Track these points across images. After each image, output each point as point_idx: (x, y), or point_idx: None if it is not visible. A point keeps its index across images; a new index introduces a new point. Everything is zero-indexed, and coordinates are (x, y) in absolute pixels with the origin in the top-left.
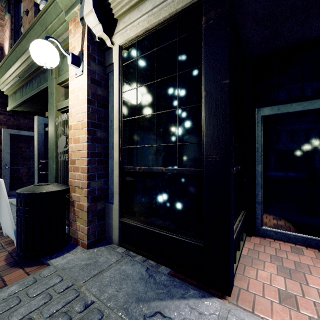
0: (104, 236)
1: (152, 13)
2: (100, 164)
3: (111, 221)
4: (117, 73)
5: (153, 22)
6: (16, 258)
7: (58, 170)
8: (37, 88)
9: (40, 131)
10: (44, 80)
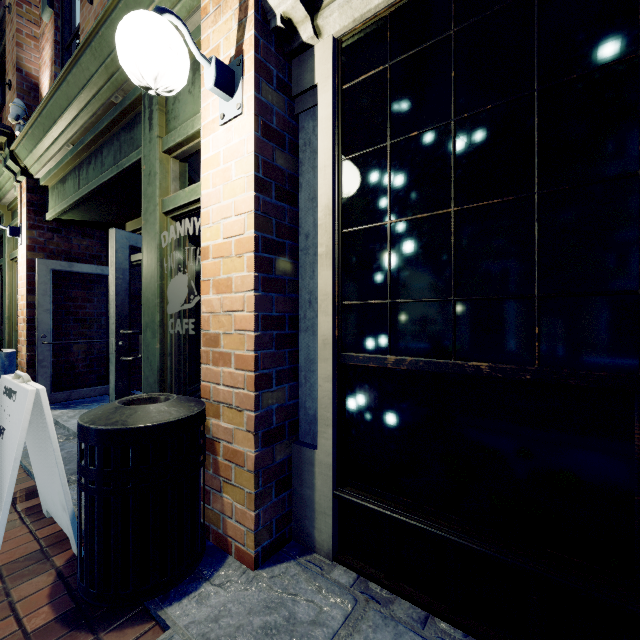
0: (289, 528)
1: None
2: (281, 347)
3: (309, 494)
4: (329, 109)
5: None
6: (78, 594)
7: (165, 356)
8: (113, 166)
9: (120, 264)
10: (131, 146)
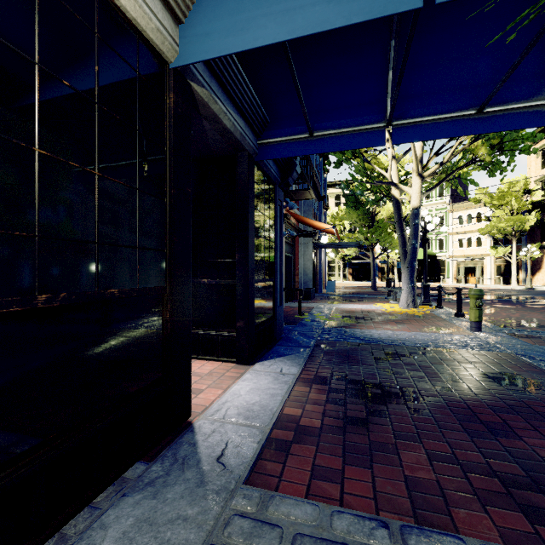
0: None
1: None
2: None
3: None
4: None
5: None
6: None
7: None
8: None
9: None
10: None
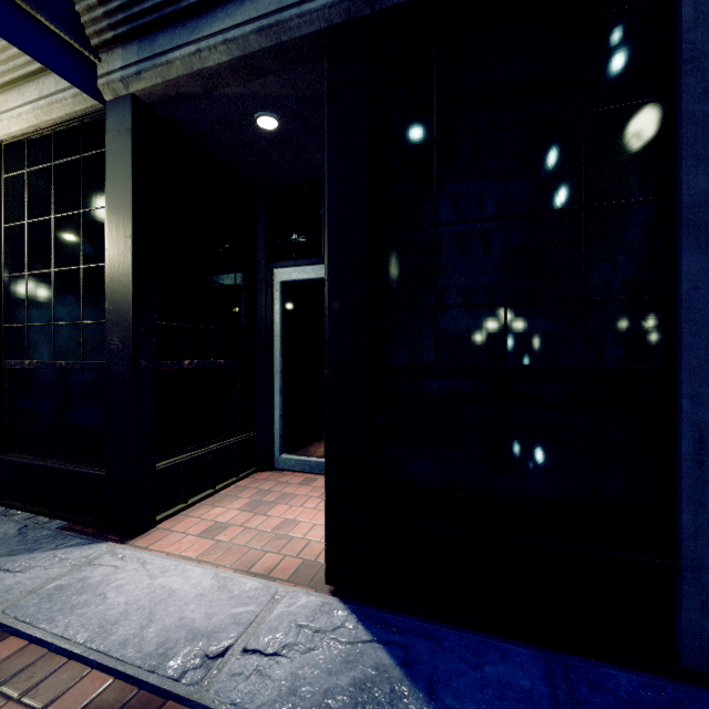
0: None
1: (38, 106)
2: None
3: None
4: None
5: (45, 119)
6: None
7: None
8: None
9: None
10: None
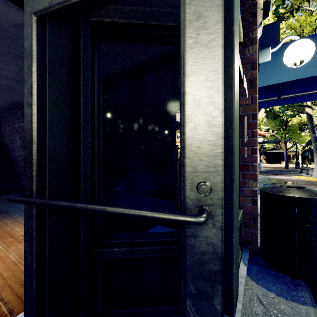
0: None
1: None
2: None
3: None
4: None
5: None
6: None
7: None
8: None
9: None
10: None
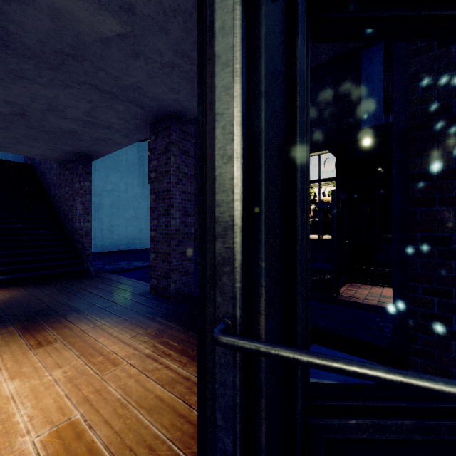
0: None
1: None
2: None
3: None
4: None
5: None
6: None
7: None
8: None
9: None
10: None
